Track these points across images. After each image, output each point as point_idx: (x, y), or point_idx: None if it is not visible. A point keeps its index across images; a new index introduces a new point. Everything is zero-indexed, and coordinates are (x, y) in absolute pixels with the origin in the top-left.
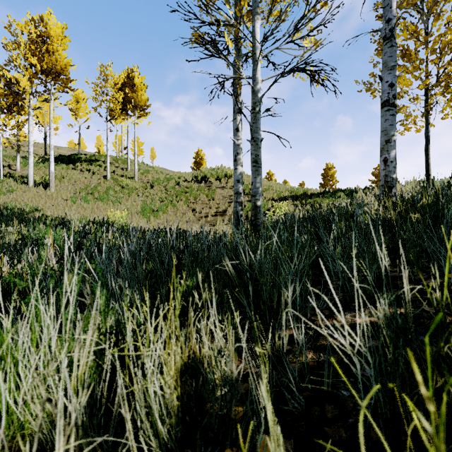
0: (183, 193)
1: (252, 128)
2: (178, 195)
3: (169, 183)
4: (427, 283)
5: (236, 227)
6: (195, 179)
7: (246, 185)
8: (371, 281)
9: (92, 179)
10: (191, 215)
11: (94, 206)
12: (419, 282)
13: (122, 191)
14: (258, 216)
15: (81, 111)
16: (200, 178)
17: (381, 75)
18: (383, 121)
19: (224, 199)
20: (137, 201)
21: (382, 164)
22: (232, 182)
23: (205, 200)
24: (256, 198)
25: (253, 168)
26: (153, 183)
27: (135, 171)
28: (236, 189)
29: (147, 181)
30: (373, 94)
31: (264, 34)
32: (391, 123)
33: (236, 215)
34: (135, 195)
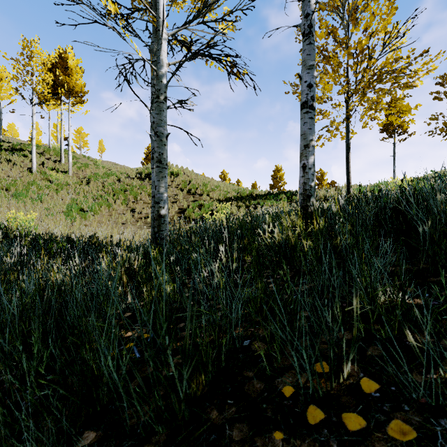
0: (122, 191)
1: (155, 121)
2: (116, 193)
3: (109, 180)
4: (283, 386)
5: (153, 236)
6: (139, 176)
7: (193, 184)
8: (184, 396)
9: (11, 172)
10: (128, 216)
11: (4, 205)
12: (275, 378)
13: (49, 187)
14: (162, 227)
15: (3, 92)
16: (145, 175)
17: (300, 74)
18: (302, 123)
19: (169, 199)
20: (64, 199)
21: (301, 171)
22: (178, 181)
23: (147, 200)
24: (160, 206)
25: (156, 169)
26: (90, 178)
27: (70, 164)
28: (153, 192)
29: (84, 177)
30: (299, 96)
31: (164, 4)
32: (310, 126)
33: (154, 221)
34: (65, 192)
